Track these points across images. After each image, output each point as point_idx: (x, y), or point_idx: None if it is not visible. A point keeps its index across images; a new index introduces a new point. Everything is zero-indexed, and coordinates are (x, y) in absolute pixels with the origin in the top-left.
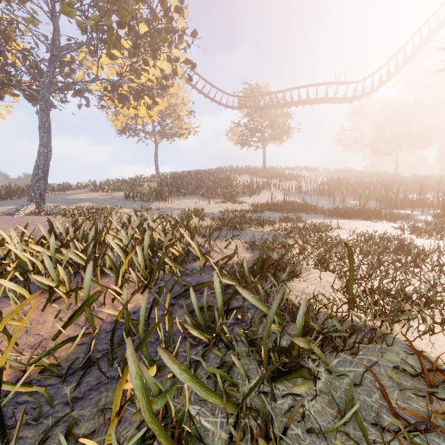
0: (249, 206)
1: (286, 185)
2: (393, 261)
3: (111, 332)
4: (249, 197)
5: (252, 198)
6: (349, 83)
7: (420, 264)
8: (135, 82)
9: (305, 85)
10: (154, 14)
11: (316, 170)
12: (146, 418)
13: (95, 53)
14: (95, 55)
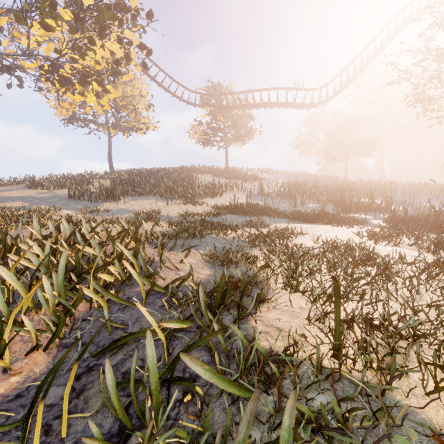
0: (211, 209)
1: (249, 187)
2: (365, 276)
3: None
4: (211, 199)
5: (214, 199)
6: (307, 90)
7: (391, 279)
8: (78, 62)
9: (267, 88)
10: None
11: (276, 173)
12: None
13: (24, 20)
14: (24, 23)
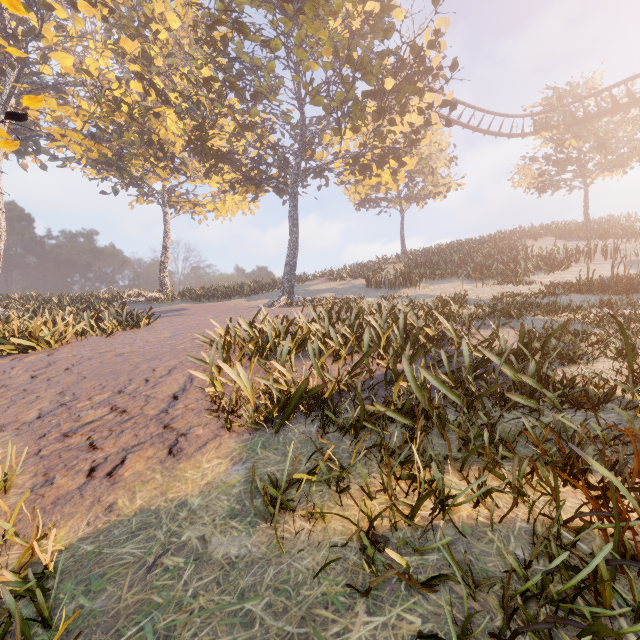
0: (544, 288)
1: (629, 249)
2: None
3: (381, 379)
4: (546, 275)
5: (553, 275)
6: None
7: None
8: (379, 148)
9: None
10: (402, 63)
11: None
12: (414, 390)
13: (339, 131)
14: (339, 133)
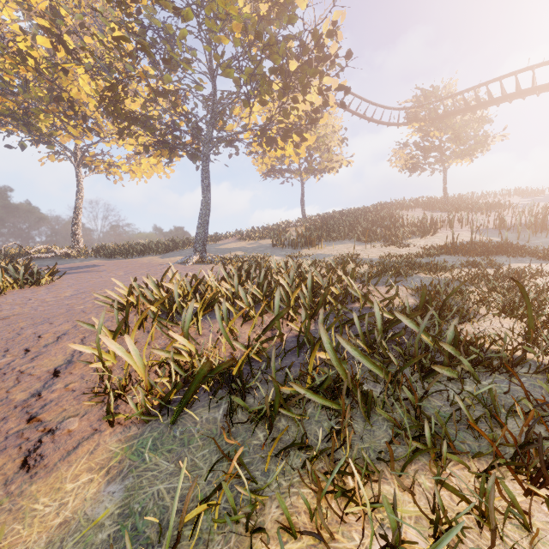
0: (420, 250)
1: (479, 220)
2: None
3: (292, 342)
4: (420, 239)
5: (425, 239)
6: None
7: None
8: (284, 123)
9: (512, 72)
10: (305, 48)
11: (537, 193)
12: (334, 364)
13: (248, 103)
14: (248, 106)
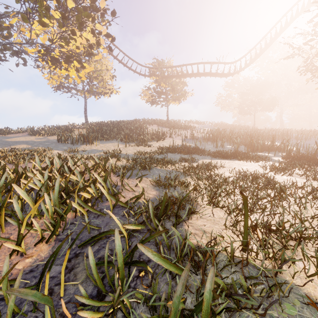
0: (157, 149)
1: (183, 134)
2: (266, 196)
3: None
4: (156, 142)
5: (159, 143)
6: (225, 64)
7: (285, 198)
8: (64, 48)
9: (196, 63)
10: None
11: (203, 123)
12: None
13: (28, 19)
14: (28, 22)
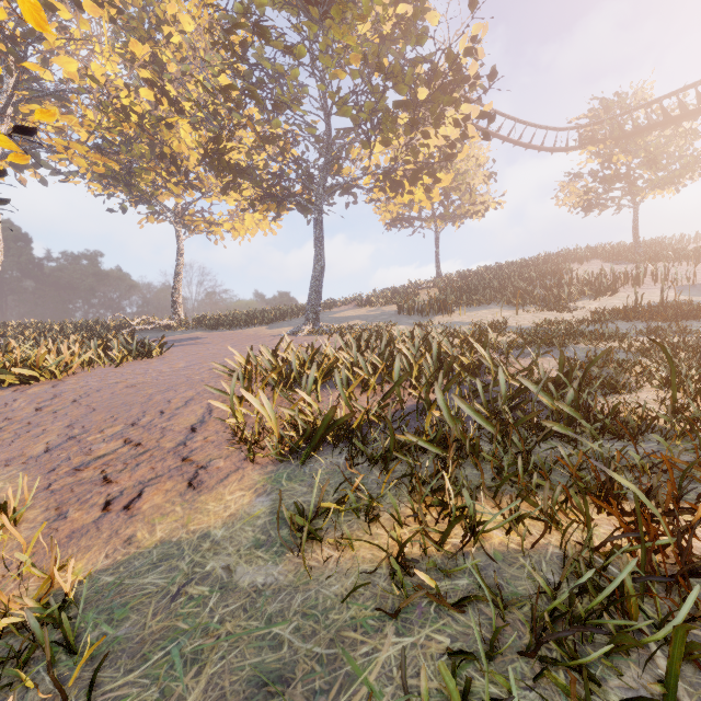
0: (589, 315)
1: (680, 273)
2: None
3: (412, 410)
4: (592, 301)
5: (599, 301)
6: None
7: None
8: (411, 163)
9: None
10: (437, 72)
11: None
12: (447, 419)
13: (368, 144)
14: (368, 147)
